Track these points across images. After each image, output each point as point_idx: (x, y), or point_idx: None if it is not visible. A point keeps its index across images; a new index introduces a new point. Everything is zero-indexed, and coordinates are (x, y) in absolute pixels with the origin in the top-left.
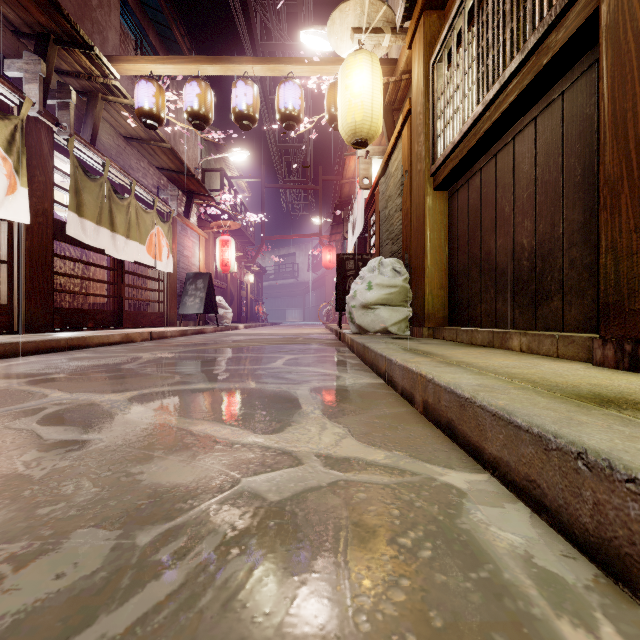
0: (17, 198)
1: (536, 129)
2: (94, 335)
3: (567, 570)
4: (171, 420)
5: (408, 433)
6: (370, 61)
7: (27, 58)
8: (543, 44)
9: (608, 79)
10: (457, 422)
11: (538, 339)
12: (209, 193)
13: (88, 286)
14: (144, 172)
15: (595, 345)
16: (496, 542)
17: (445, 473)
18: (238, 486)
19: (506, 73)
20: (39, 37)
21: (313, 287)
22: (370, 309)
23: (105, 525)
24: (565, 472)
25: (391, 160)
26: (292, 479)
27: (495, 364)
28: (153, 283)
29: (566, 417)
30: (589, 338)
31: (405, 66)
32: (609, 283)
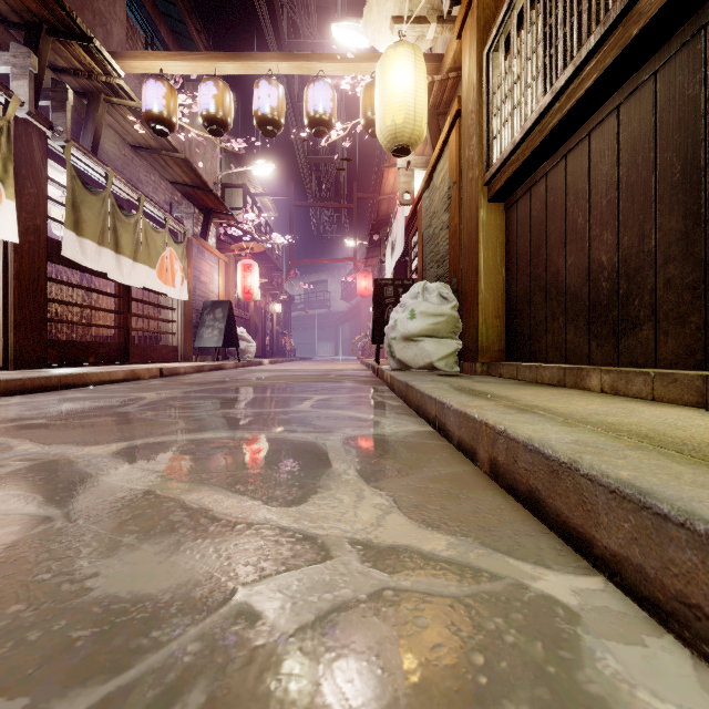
0: (2, 212)
1: (619, 120)
2: (93, 372)
3: None
4: (159, 485)
5: (474, 505)
6: (413, 54)
7: (15, 50)
8: (633, 10)
9: None
10: (545, 493)
11: (626, 377)
12: (229, 211)
13: (92, 316)
14: (155, 186)
15: None
16: None
17: (539, 575)
18: (233, 601)
19: (583, 51)
20: (30, 27)
21: (347, 318)
22: (413, 341)
23: (5, 686)
24: None
25: (436, 171)
26: (315, 587)
27: (580, 410)
28: (165, 312)
29: None
30: (699, 376)
31: (452, 63)
32: None
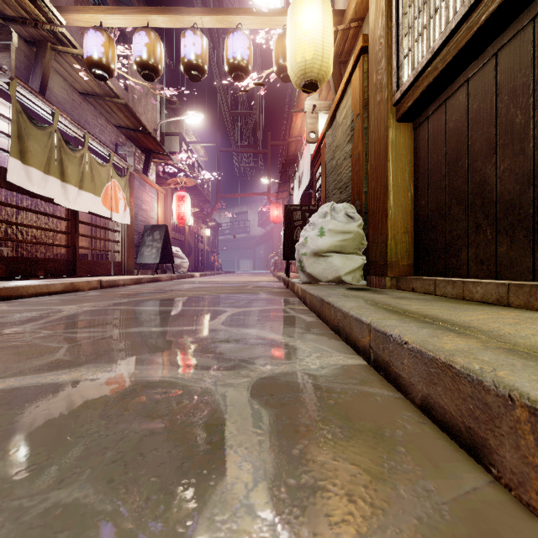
0: None
1: None
2: (29, 284)
3: None
4: None
5: None
6: None
7: None
8: None
9: None
10: None
11: None
12: (166, 152)
13: (54, 237)
14: (101, 128)
15: None
16: None
17: None
18: None
19: None
20: None
21: (262, 240)
22: (322, 257)
23: None
24: None
25: (339, 109)
26: None
27: None
28: (111, 234)
29: None
30: None
31: (354, 14)
32: None
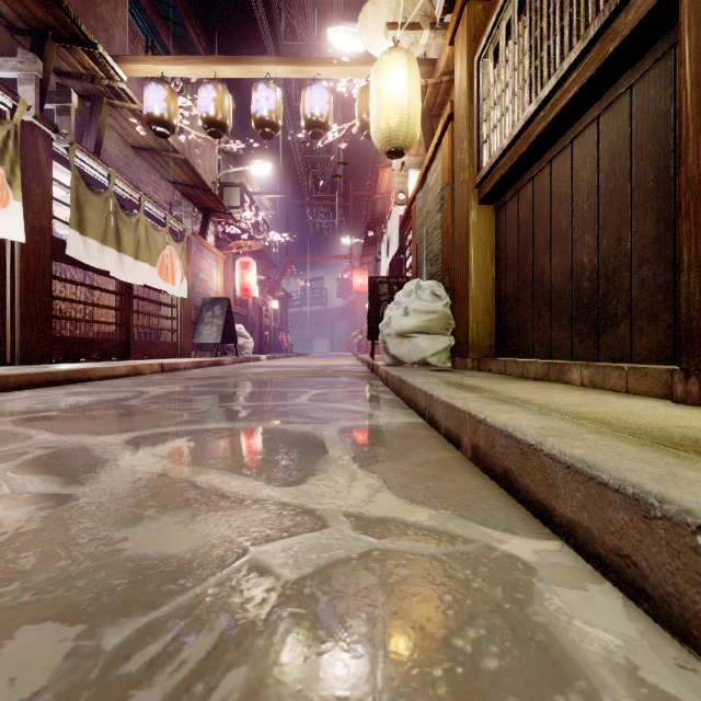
0: (10, 213)
1: (599, 130)
2: (97, 367)
3: (689, 691)
4: (172, 468)
5: (456, 485)
6: (406, 60)
7: (22, 56)
8: (609, 29)
9: (691, 63)
10: (517, 473)
11: (603, 371)
12: (228, 210)
13: (94, 313)
14: (155, 186)
15: (675, 379)
16: (584, 644)
17: (506, 540)
18: (245, 558)
19: (564, 65)
20: (35, 33)
21: (343, 314)
22: (406, 338)
23: (65, 617)
24: (676, 550)
25: (429, 172)
26: (314, 548)
27: (556, 401)
28: (165, 309)
29: (668, 473)
30: (666, 370)
31: (445, 67)
32: (693, 305)
